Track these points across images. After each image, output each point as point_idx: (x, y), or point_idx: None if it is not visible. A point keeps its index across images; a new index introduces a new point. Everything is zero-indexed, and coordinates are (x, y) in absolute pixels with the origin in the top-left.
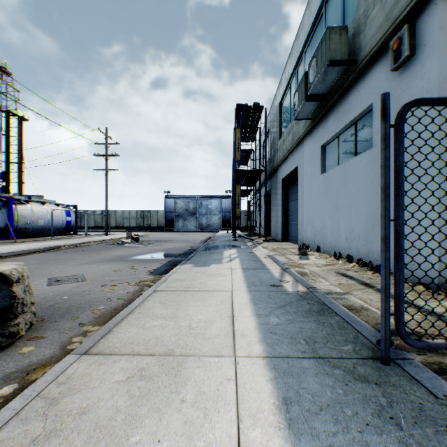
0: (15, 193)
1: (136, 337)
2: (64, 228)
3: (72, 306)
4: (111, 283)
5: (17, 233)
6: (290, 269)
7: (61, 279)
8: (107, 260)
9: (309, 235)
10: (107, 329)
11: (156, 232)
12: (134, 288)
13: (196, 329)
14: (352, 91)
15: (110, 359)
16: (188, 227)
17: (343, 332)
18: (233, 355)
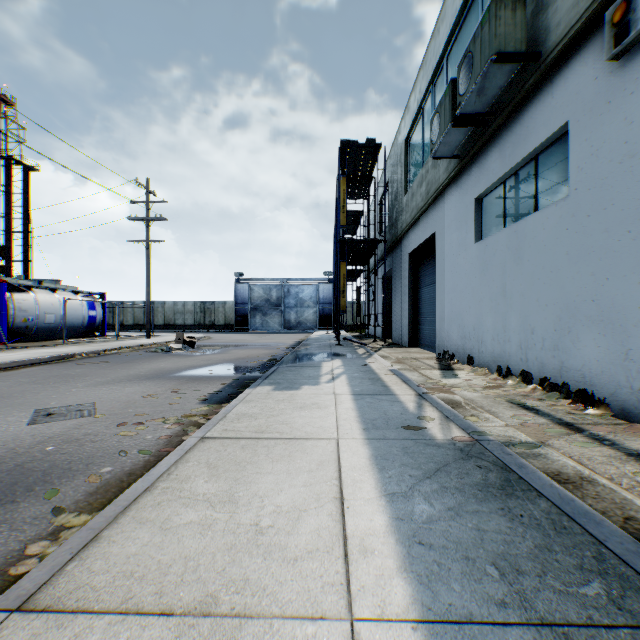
0: (19, 276)
1: (144, 557)
2: (86, 327)
3: (56, 466)
4: (136, 419)
5: (14, 335)
6: (432, 395)
7: (55, 412)
8: (140, 378)
9: (455, 339)
10: (92, 532)
11: (222, 332)
12: (172, 428)
13: (269, 532)
14: (530, 105)
15: (68, 627)
16: (269, 325)
17: (568, 541)
18: (347, 613)
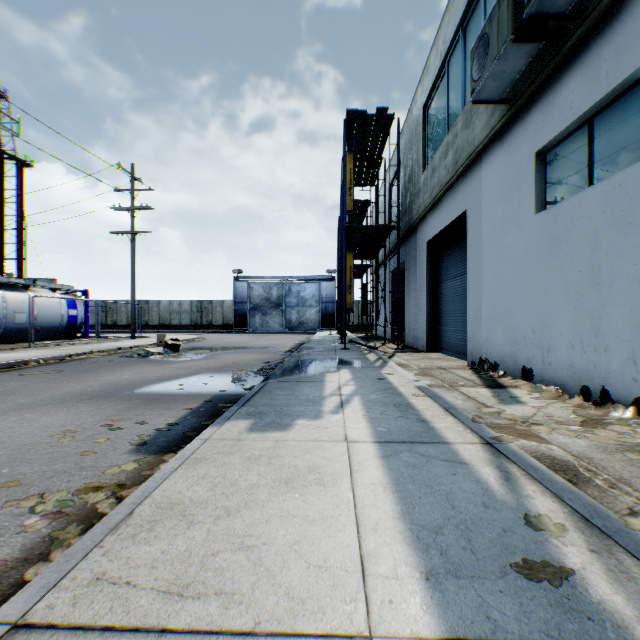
0: (9, 275)
1: None
2: (65, 328)
3: None
4: None
5: None
6: (509, 443)
7: None
8: (80, 398)
9: (498, 344)
10: None
11: (219, 333)
12: (35, 529)
13: None
14: None
15: None
16: (269, 325)
17: None
18: None
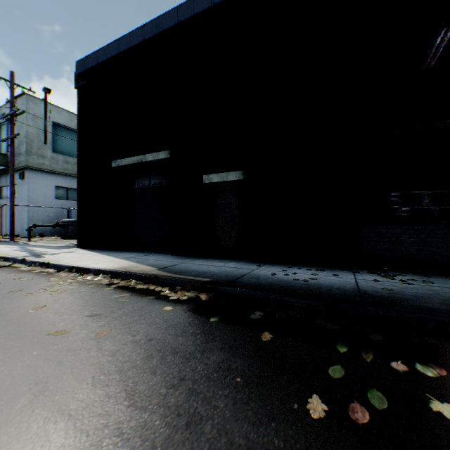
0: None
1: None
2: None
3: None
4: None
5: None
6: None
7: None
8: None
9: None
10: None
11: None
12: None
13: None
14: None
15: None
16: None
17: None
18: None
